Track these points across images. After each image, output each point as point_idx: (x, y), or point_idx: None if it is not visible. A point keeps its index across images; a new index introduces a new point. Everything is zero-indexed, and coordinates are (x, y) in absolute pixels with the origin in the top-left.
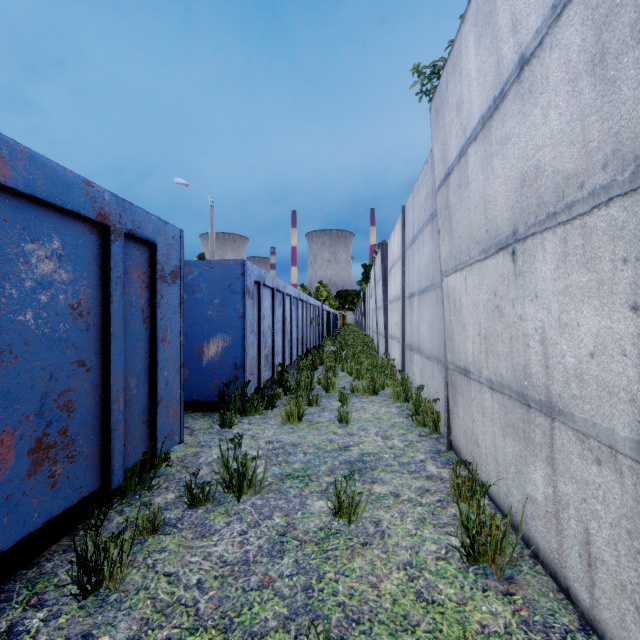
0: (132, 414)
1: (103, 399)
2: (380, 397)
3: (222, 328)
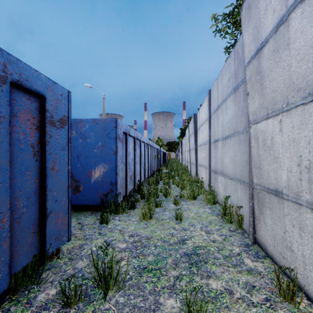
0: (21, 228)
1: None
2: (197, 201)
3: (103, 160)
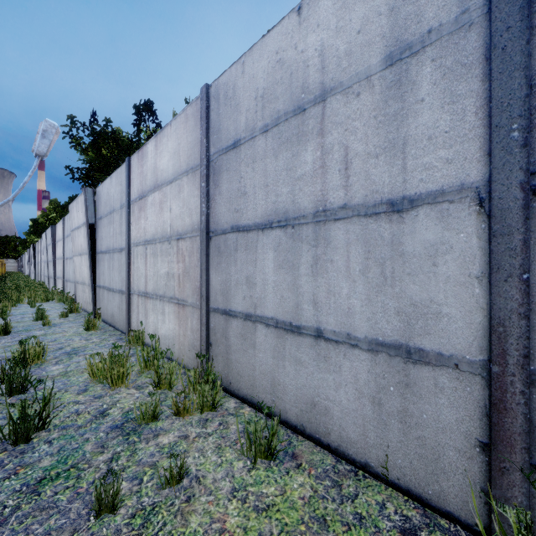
0: None
1: None
2: (51, 302)
3: None
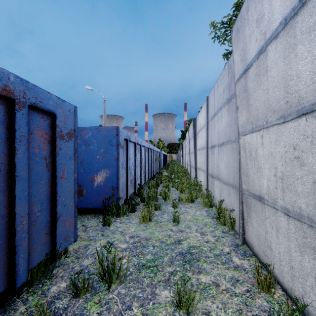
0: (36, 229)
1: (9, 224)
2: (195, 204)
3: (105, 166)
